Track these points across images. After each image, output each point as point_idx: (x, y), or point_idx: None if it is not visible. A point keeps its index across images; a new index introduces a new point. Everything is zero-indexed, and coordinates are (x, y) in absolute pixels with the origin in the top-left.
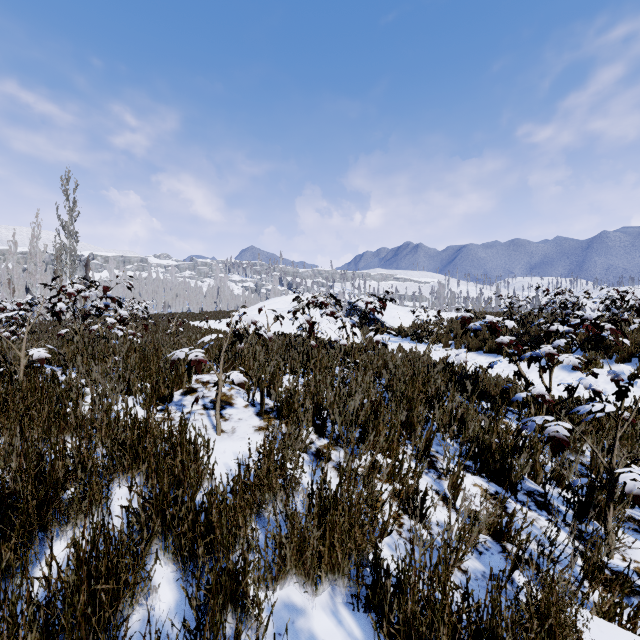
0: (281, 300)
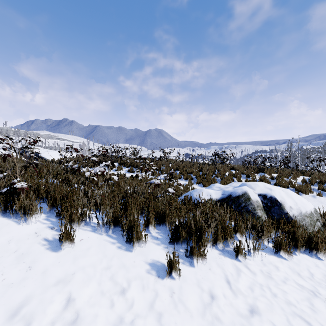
0: None
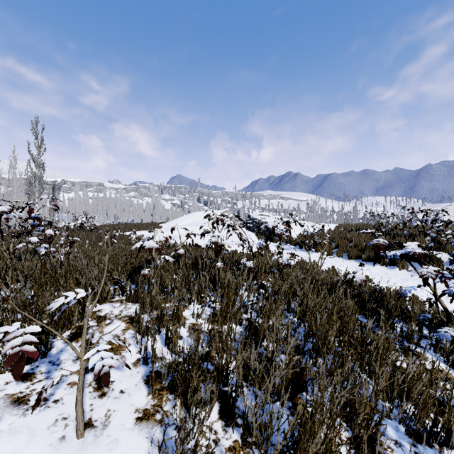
0: (198, 214)
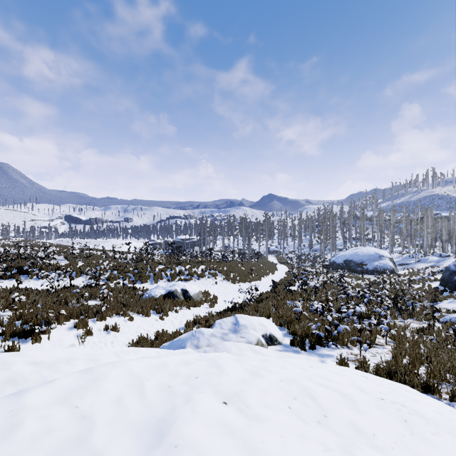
0: None
